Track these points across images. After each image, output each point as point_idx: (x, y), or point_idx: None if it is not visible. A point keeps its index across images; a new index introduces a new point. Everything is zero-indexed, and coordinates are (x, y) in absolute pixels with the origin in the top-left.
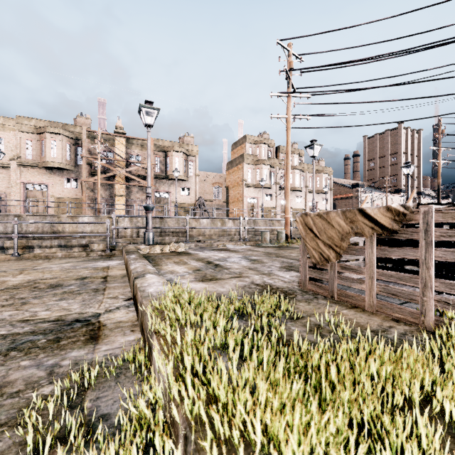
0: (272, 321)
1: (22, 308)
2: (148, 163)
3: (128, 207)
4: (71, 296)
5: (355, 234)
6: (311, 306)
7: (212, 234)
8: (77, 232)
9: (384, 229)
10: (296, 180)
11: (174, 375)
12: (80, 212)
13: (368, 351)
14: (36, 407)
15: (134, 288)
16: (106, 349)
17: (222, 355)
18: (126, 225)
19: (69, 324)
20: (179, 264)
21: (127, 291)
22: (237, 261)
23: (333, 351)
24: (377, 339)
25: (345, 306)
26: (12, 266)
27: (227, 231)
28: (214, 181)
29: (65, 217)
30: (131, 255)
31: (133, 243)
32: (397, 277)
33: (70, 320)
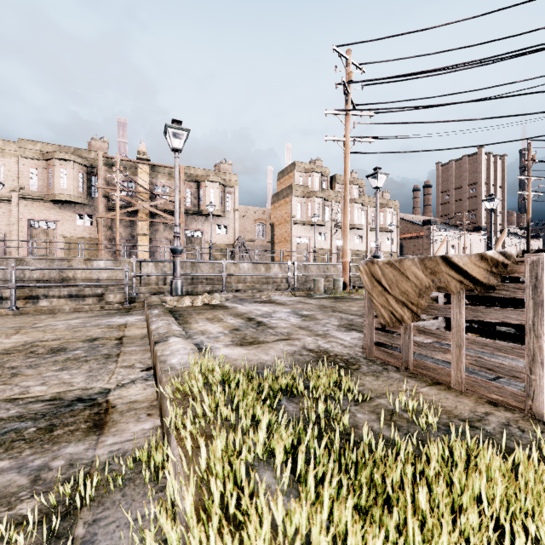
0: (332, 407)
1: (11, 382)
2: (175, 196)
3: (153, 248)
4: (75, 364)
5: (437, 289)
6: (380, 381)
7: (255, 282)
8: (92, 279)
9: (477, 283)
10: (356, 216)
11: (196, 503)
12: (95, 254)
13: (465, 457)
14: (5, 541)
15: (153, 356)
16: (113, 442)
17: (264, 467)
18: (150, 271)
19: (68, 405)
20: (213, 321)
21: (147, 358)
22: (285, 318)
23: (414, 452)
24: (472, 433)
25: (424, 382)
26: (7, 323)
27: (273, 277)
28: (256, 217)
29: (77, 260)
30: (153, 310)
31: (159, 292)
32: (495, 347)
33: (71, 399)
